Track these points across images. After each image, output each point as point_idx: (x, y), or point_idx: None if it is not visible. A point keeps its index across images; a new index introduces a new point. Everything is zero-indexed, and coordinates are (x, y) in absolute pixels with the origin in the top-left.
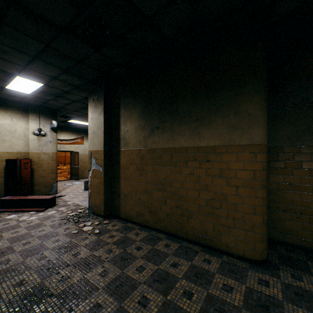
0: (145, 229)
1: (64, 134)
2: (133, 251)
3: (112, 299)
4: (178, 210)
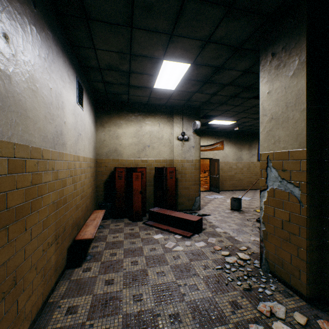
0: None
1: (202, 140)
2: None
3: None
4: None
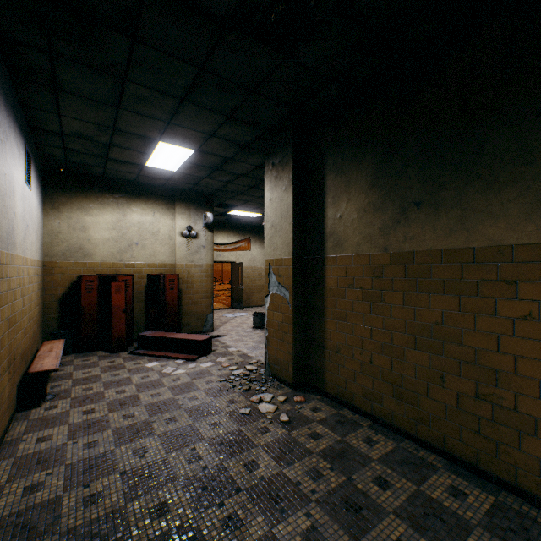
0: (384, 431)
1: (222, 235)
2: (370, 487)
3: None
4: (482, 405)
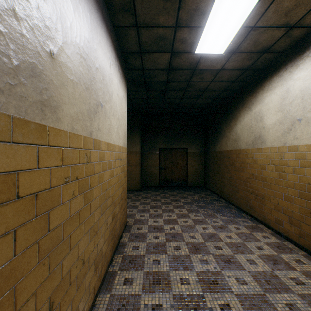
0: None
1: None
2: None
3: None
4: None
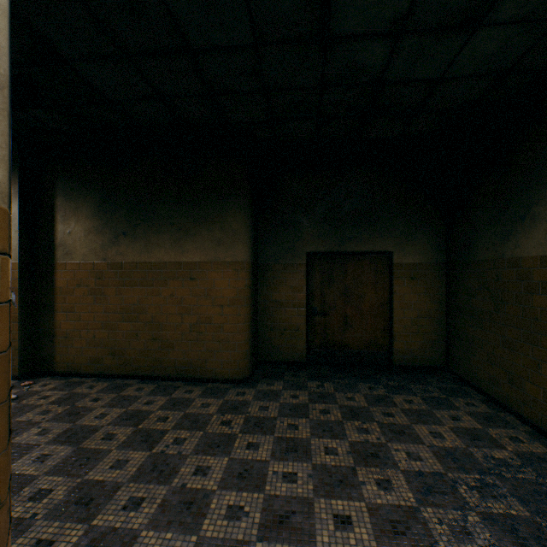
0: (104, 380)
1: None
2: (88, 404)
3: (65, 446)
4: (156, 343)
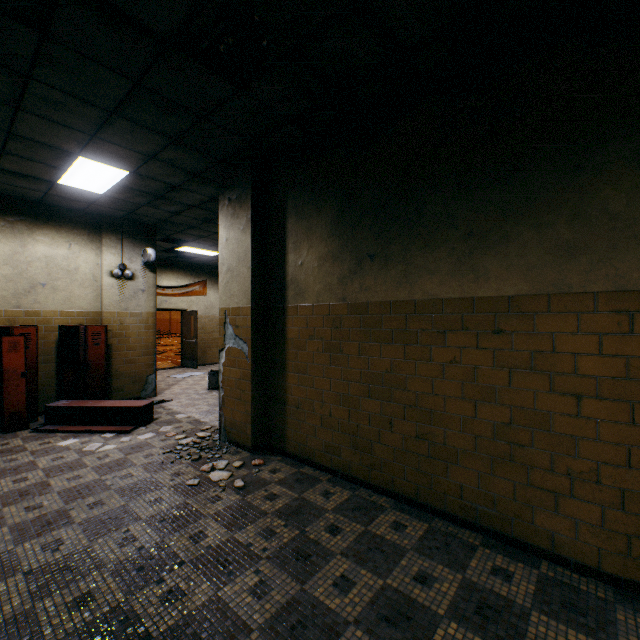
0: (342, 483)
1: (168, 276)
2: (322, 535)
3: None
4: (421, 443)
